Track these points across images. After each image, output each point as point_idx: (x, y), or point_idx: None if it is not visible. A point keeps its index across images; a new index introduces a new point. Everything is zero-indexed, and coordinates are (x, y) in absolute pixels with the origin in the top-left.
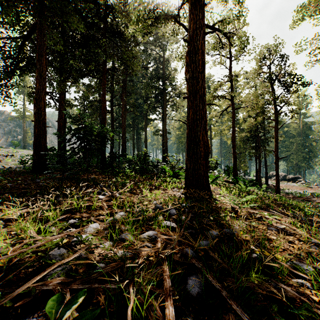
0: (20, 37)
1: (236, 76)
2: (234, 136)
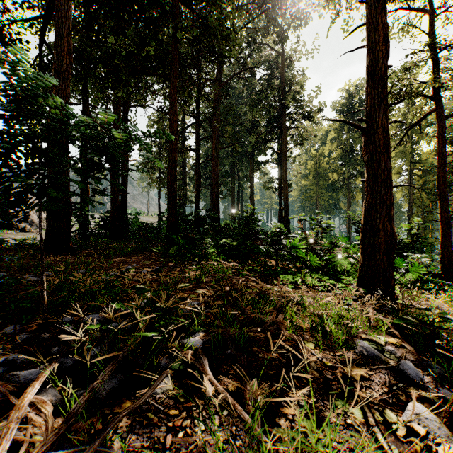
0: (36, 17)
1: (448, 46)
2: (443, 175)
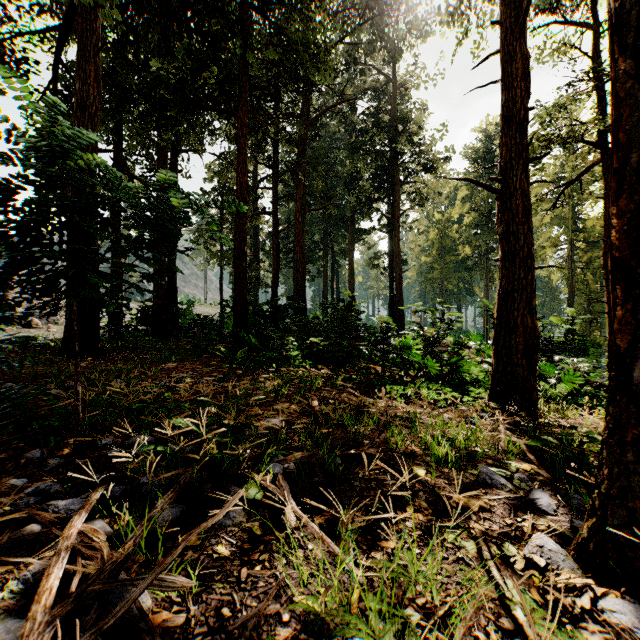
0: (50, 29)
1: None
2: None
